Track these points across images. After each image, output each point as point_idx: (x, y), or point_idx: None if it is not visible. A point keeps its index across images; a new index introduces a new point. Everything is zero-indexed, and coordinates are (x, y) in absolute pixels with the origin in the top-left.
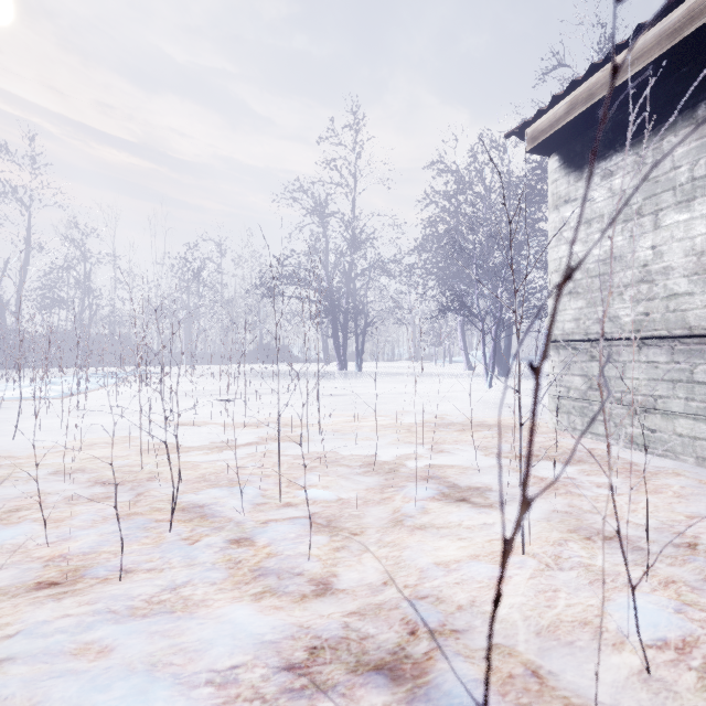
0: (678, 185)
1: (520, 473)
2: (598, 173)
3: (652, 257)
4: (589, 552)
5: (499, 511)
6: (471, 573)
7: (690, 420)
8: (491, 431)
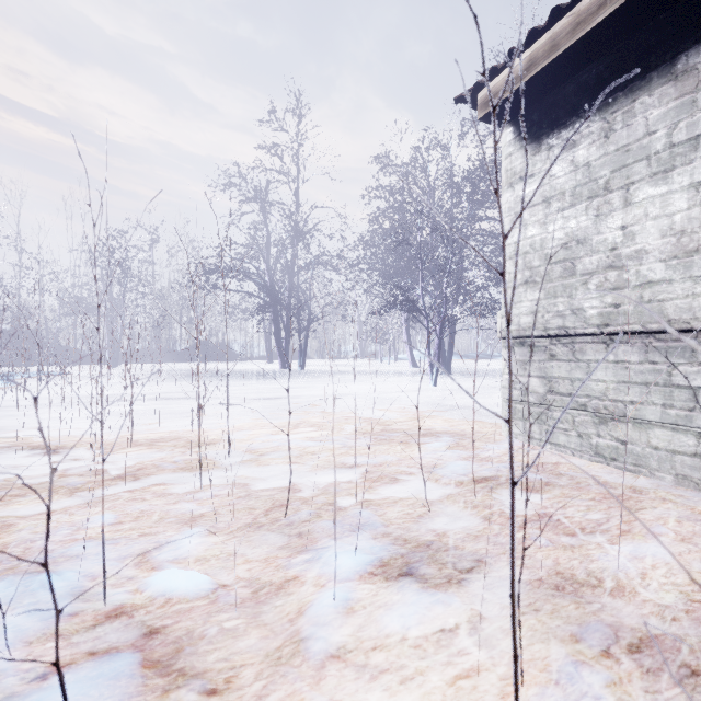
0: (654, 154)
1: (510, 574)
2: (558, 144)
3: (622, 239)
4: (620, 696)
5: (462, 594)
6: None
7: (667, 431)
8: (440, 444)
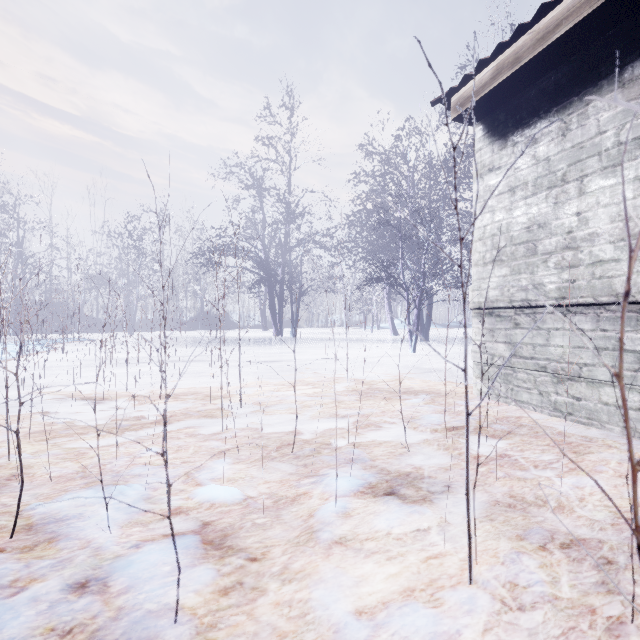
0: (604, 150)
1: (466, 479)
2: (522, 141)
3: (577, 224)
4: (549, 573)
5: (433, 508)
6: (405, 630)
7: (616, 389)
8: (418, 400)
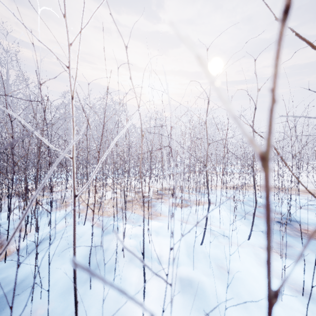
0: None
1: None
2: None
3: None
4: None
5: None
6: None
7: None
8: None
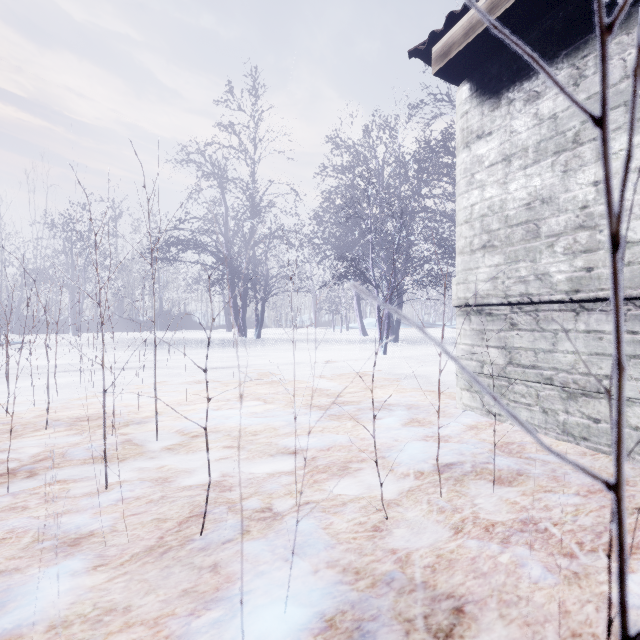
0: None
1: None
2: (520, 97)
3: (595, 196)
4: None
5: None
6: None
7: None
8: (394, 420)
